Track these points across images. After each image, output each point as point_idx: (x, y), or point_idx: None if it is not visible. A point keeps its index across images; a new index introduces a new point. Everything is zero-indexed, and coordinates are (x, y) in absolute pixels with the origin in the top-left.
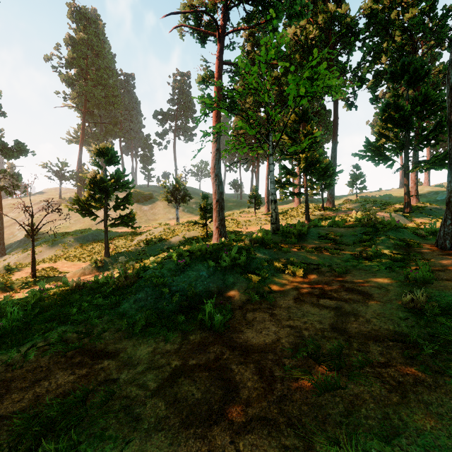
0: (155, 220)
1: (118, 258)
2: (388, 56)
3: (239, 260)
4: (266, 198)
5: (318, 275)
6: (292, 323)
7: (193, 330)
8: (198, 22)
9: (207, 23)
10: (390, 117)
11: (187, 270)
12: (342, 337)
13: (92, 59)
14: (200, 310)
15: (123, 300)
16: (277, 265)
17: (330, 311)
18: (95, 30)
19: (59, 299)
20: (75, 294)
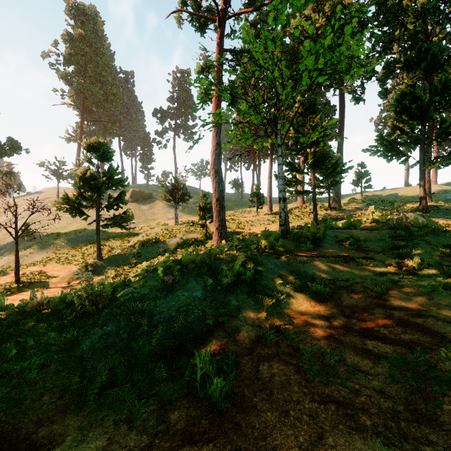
0: (153, 220)
1: (111, 261)
2: (400, 45)
3: (245, 274)
4: (269, 197)
5: (349, 295)
6: (336, 393)
7: (176, 398)
8: (196, 8)
9: (207, 10)
10: (406, 108)
11: (176, 290)
12: (441, 439)
13: (91, 56)
14: (190, 353)
15: (84, 335)
16: (294, 281)
17: (391, 368)
18: (94, 27)
19: (8, 327)
20: (30, 320)
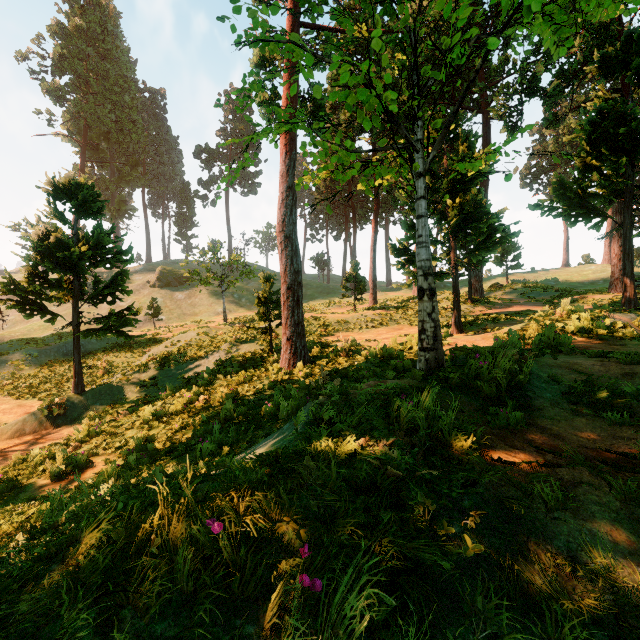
0: (193, 315)
1: (100, 395)
2: (585, 40)
3: (379, 622)
4: (371, 282)
5: None
6: None
7: None
8: None
9: None
10: (606, 136)
11: None
12: None
13: (96, 61)
14: None
15: None
16: (565, 628)
17: None
18: (100, 16)
19: None
20: None
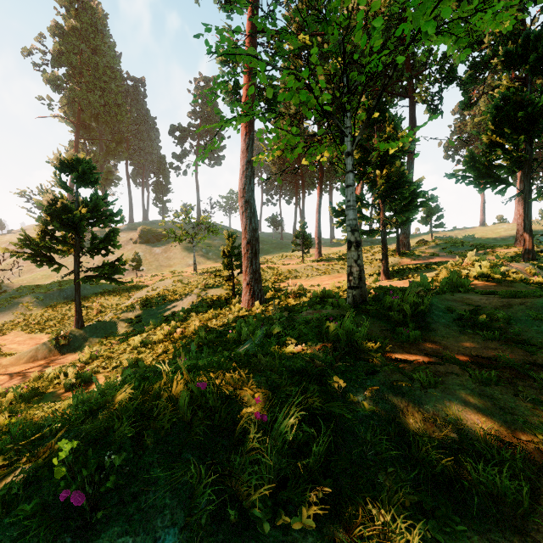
0: (169, 267)
1: (96, 330)
2: (493, 37)
3: (304, 440)
4: (317, 239)
5: None
6: None
7: None
8: None
9: None
10: (508, 118)
11: (104, 523)
12: None
13: (88, 55)
14: None
15: None
16: (422, 450)
17: None
18: (92, 18)
19: None
20: None
